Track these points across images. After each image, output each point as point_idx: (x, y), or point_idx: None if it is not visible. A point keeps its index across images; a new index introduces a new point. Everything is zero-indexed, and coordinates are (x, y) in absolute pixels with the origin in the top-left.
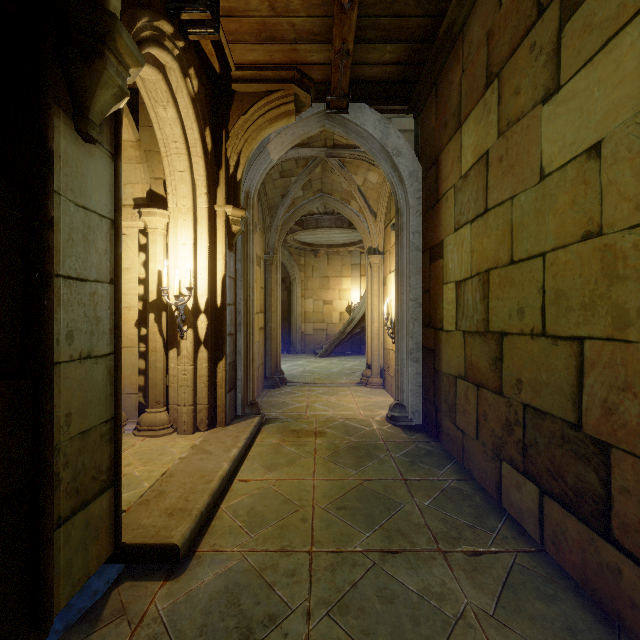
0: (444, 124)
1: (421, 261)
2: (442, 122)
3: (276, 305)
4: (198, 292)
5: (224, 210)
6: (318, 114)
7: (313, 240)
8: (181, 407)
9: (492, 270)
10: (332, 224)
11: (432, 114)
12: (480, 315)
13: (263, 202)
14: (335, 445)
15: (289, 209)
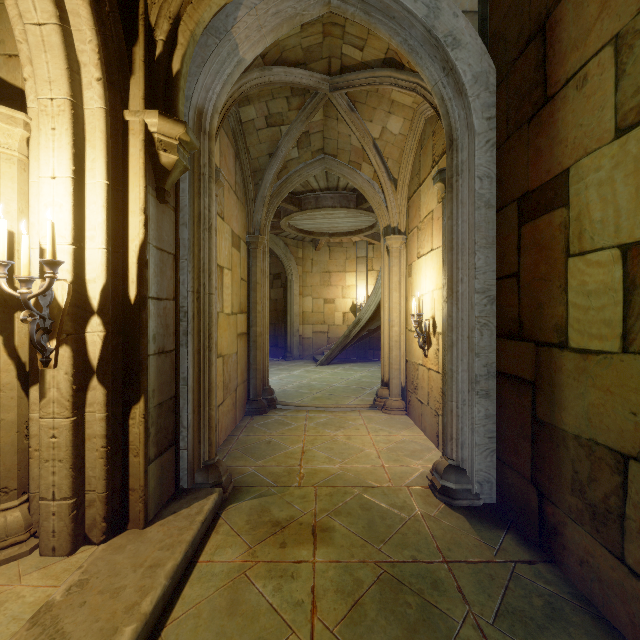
0: None
1: (494, 226)
2: None
3: (263, 303)
4: (87, 274)
5: (142, 120)
6: None
7: (312, 227)
8: (46, 501)
9: None
10: (336, 203)
11: None
12: None
13: (243, 162)
14: (353, 576)
15: (280, 175)
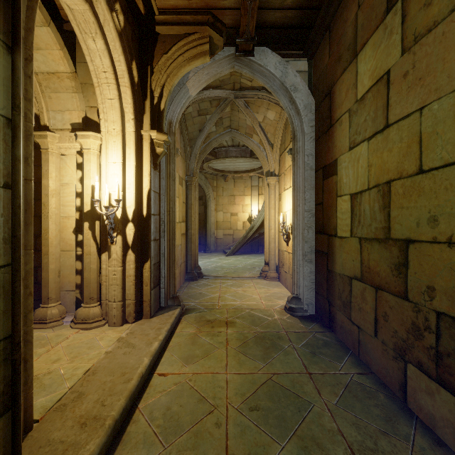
0: (338, 59)
1: (314, 179)
2: (336, 58)
3: (195, 216)
4: (126, 204)
5: (149, 134)
6: (229, 57)
7: (223, 167)
8: (111, 303)
9: (394, 181)
10: (238, 154)
11: (325, 54)
12: (379, 223)
13: (184, 135)
14: (244, 335)
15: (205, 141)
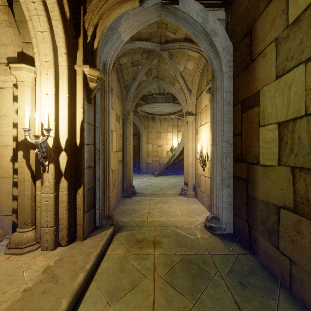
0: None
1: (231, 113)
2: None
3: (130, 146)
4: (60, 134)
5: (82, 69)
6: (156, 5)
7: (152, 111)
8: (44, 228)
9: None
10: (163, 100)
11: None
12: None
13: (121, 82)
14: (170, 259)
15: (137, 88)
